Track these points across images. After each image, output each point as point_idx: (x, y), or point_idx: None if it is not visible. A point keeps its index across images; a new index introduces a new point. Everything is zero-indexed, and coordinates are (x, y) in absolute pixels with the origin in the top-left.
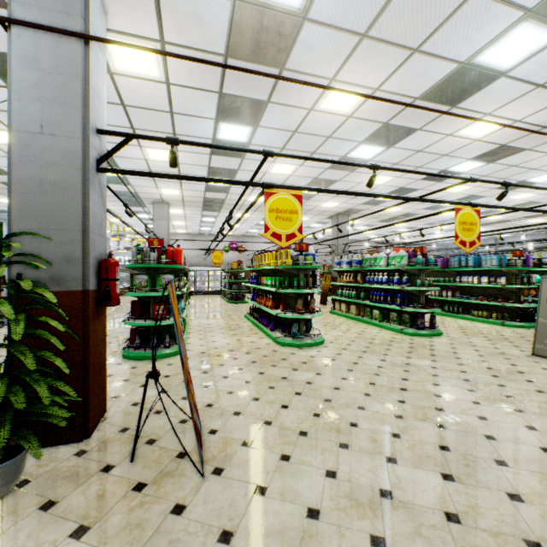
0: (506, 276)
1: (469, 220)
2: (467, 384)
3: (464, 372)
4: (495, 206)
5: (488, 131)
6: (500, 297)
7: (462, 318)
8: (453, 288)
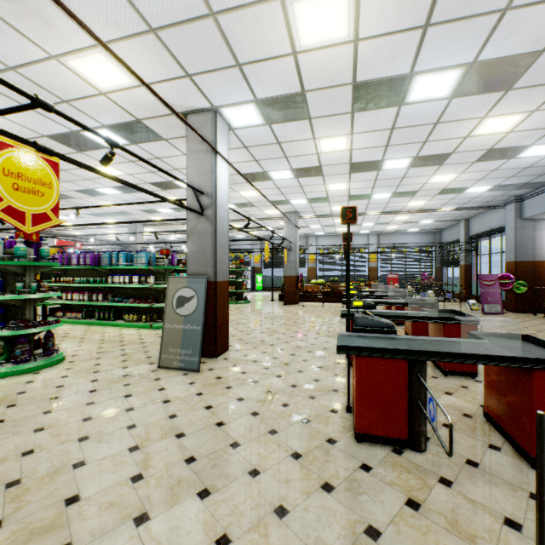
0: (156, 275)
1: (34, 175)
2: (3, 500)
3: (30, 452)
4: (92, 168)
5: (113, 83)
6: (151, 297)
7: (114, 325)
8: (107, 290)
